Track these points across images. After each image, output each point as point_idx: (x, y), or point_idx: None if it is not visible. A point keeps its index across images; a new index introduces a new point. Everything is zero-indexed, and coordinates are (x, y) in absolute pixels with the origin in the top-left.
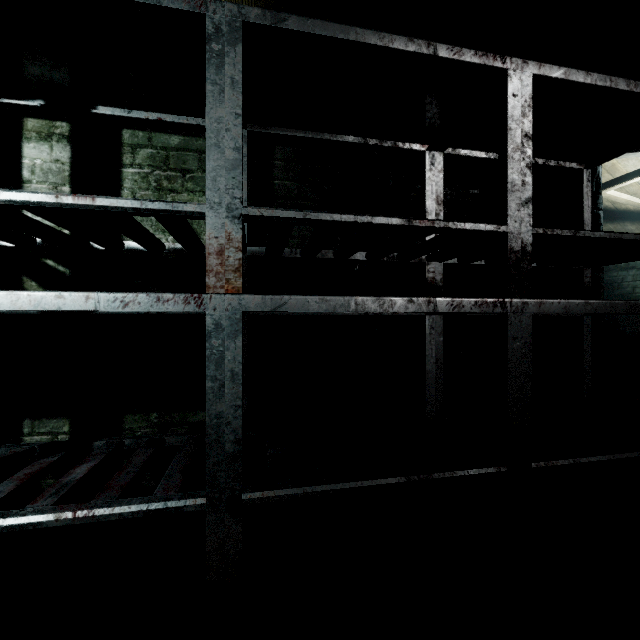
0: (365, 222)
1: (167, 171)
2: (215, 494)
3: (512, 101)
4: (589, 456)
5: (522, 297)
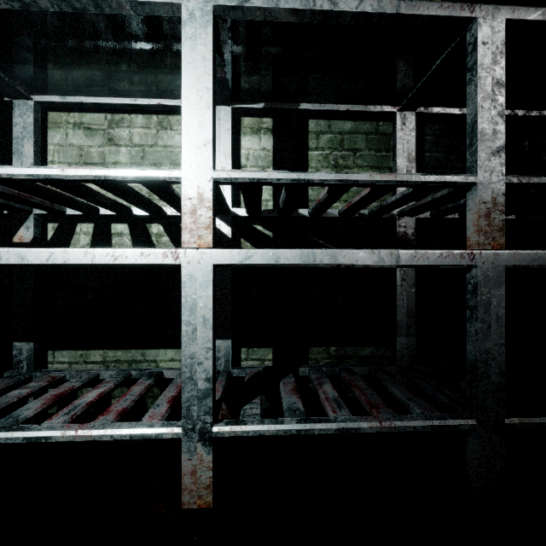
0: None
1: (342, 151)
2: (483, 417)
3: None
4: None
5: None
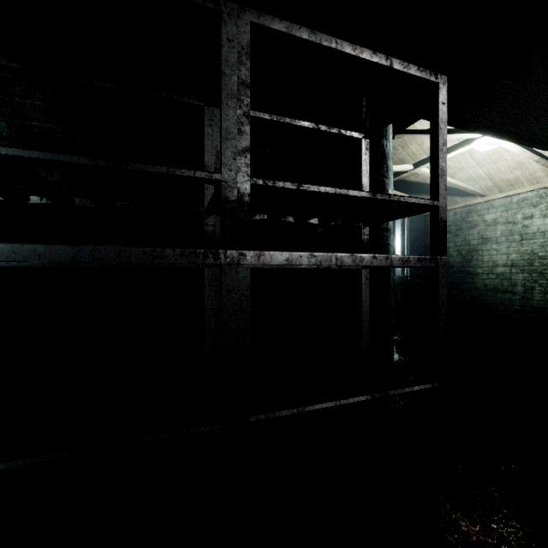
0: (28, 157)
1: None
2: None
3: (227, 46)
4: (316, 404)
5: (239, 248)
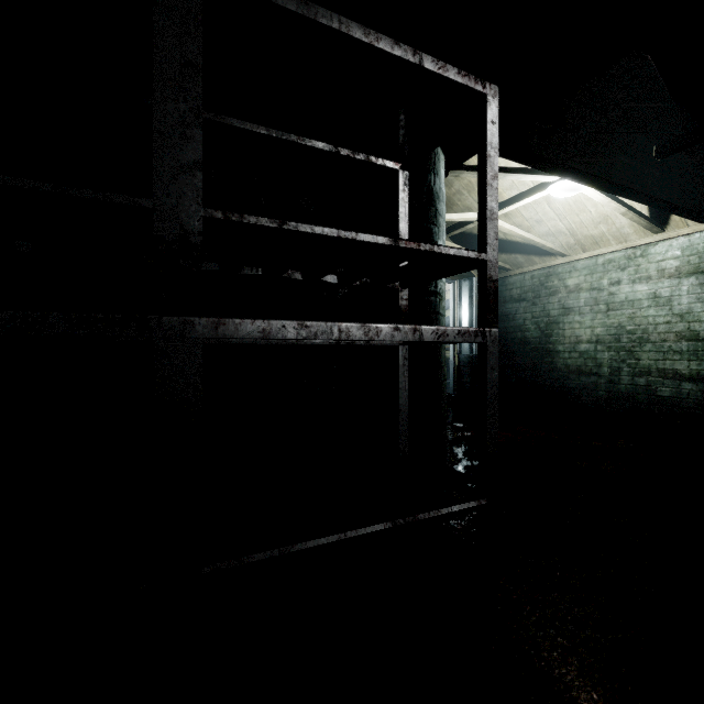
0: None
1: None
2: None
3: (162, 4)
4: (310, 539)
5: (182, 313)
